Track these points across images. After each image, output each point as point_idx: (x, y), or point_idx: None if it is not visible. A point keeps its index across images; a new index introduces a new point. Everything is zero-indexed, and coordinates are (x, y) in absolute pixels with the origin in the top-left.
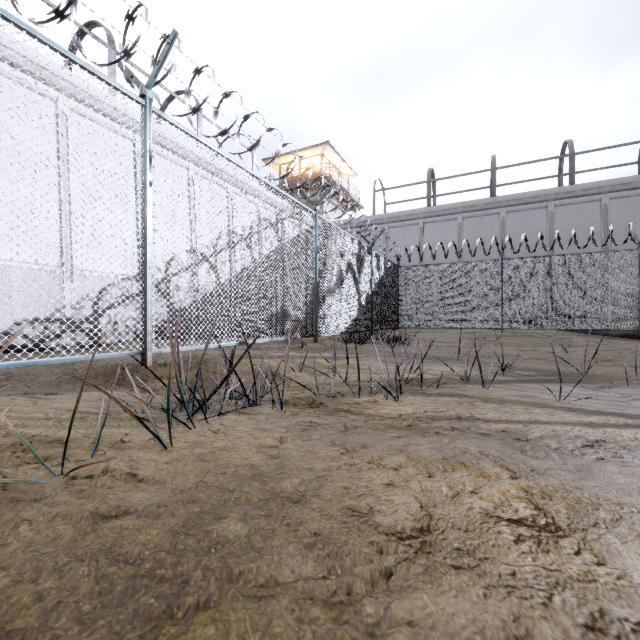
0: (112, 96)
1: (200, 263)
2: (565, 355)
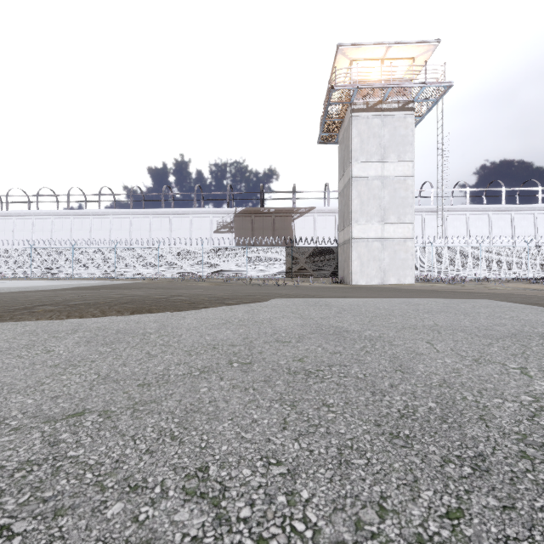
0: (503, 203)
1: (537, 265)
2: None
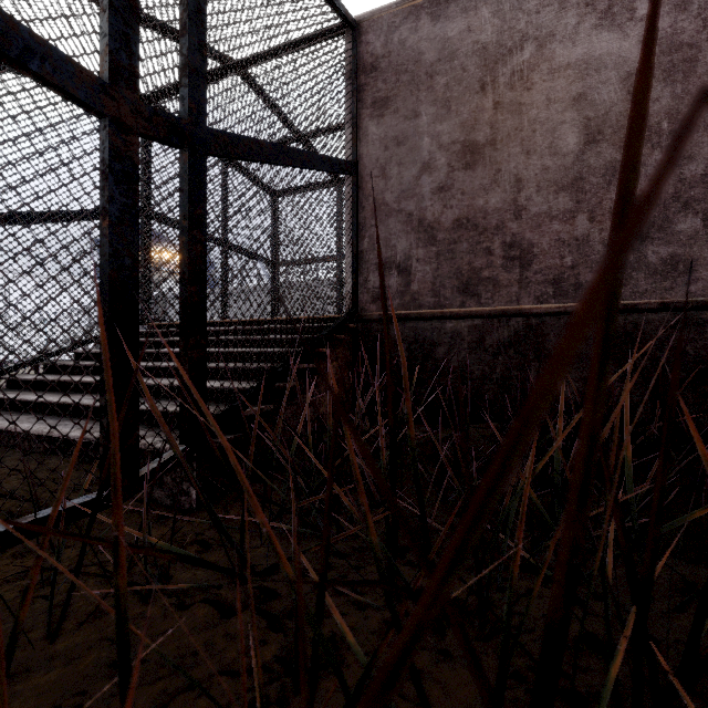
0: None
1: None
2: None
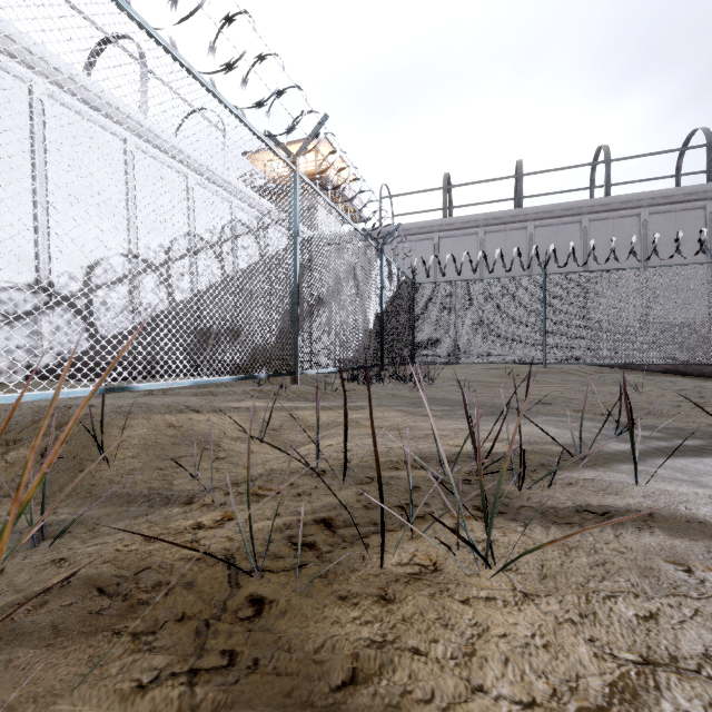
0: None
1: None
2: (639, 397)
